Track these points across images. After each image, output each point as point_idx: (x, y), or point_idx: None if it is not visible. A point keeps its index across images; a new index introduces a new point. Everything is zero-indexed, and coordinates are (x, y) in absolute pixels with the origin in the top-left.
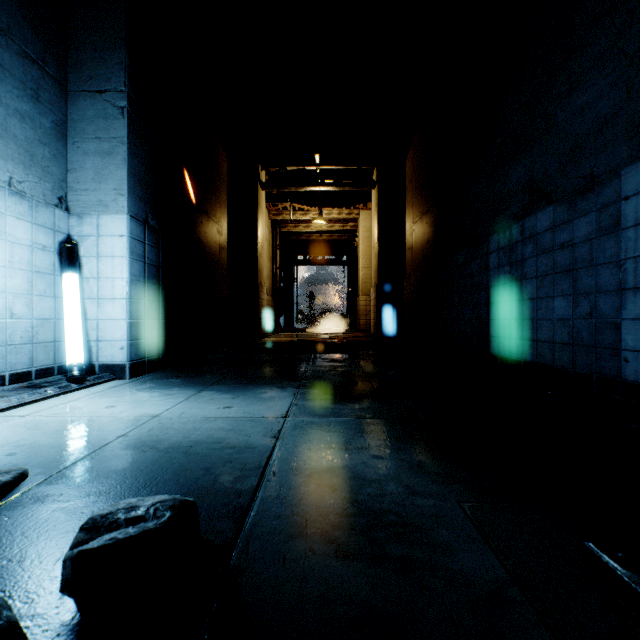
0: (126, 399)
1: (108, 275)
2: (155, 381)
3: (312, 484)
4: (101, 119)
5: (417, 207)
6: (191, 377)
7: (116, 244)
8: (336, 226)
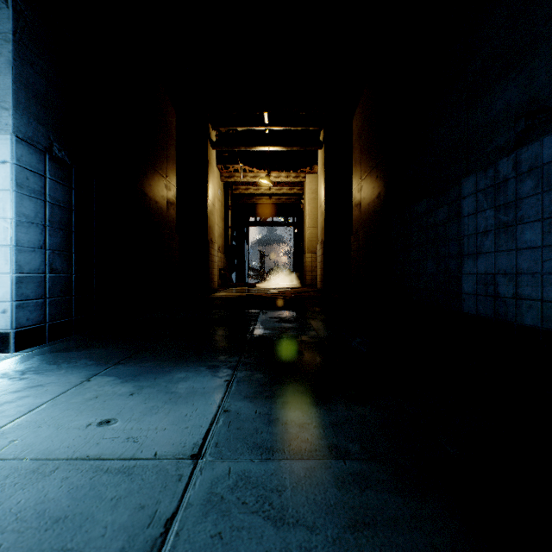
0: None
1: None
2: (46, 356)
3: None
4: None
5: (366, 162)
6: (101, 348)
7: None
8: (284, 189)
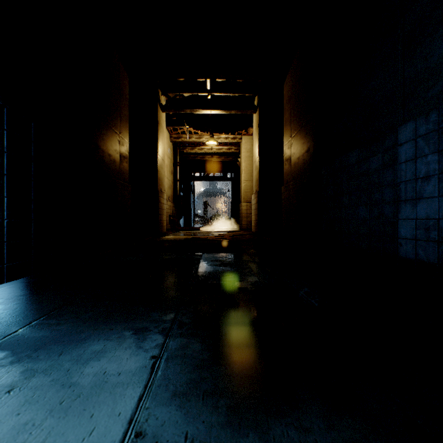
0: None
1: None
2: None
3: None
4: None
5: (295, 122)
6: (23, 300)
7: None
8: (223, 149)
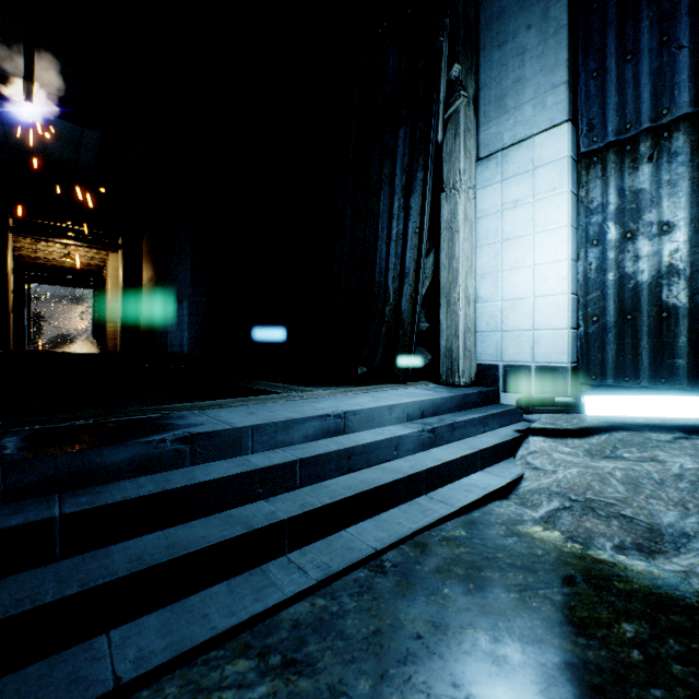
0: None
1: None
2: None
3: None
4: None
5: (148, 276)
6: None
7: None
8: (83, 259)
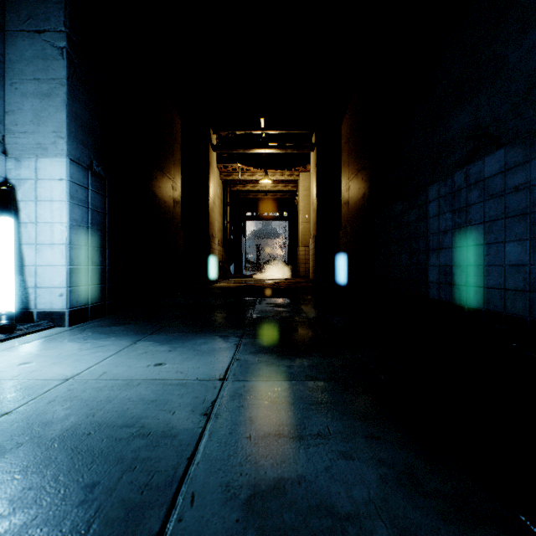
0: (50, 353)
1: (47, 220)
2: (94, 329)
3: (250, 529)
4: (40, 60)
5: (353, 165)
6: (134, 324)
7: (55, 188)
8: (279, 186)
